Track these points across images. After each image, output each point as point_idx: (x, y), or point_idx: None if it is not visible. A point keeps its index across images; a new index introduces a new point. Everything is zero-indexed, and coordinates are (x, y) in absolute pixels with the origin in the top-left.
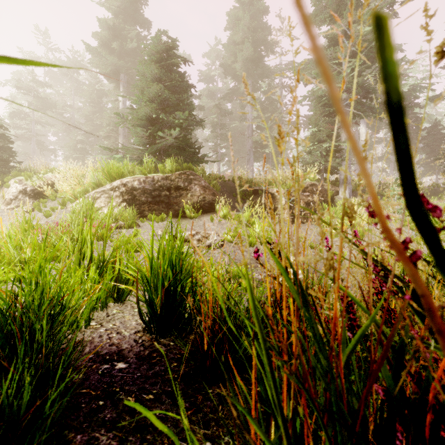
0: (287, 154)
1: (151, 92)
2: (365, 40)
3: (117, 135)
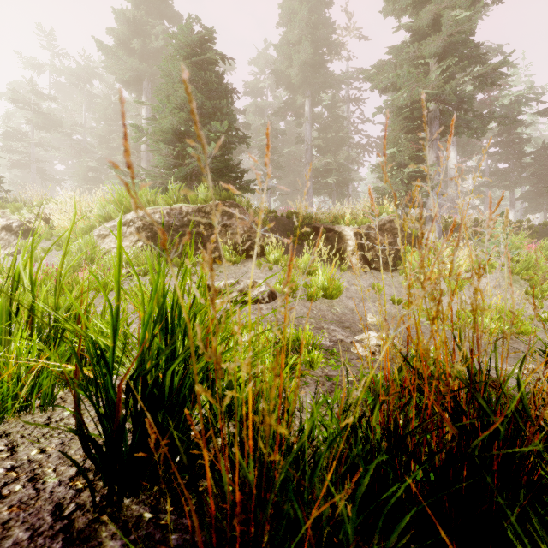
0: (355, 187)
1: (180, 97)
2: (460, 32)
3: (138, 160)
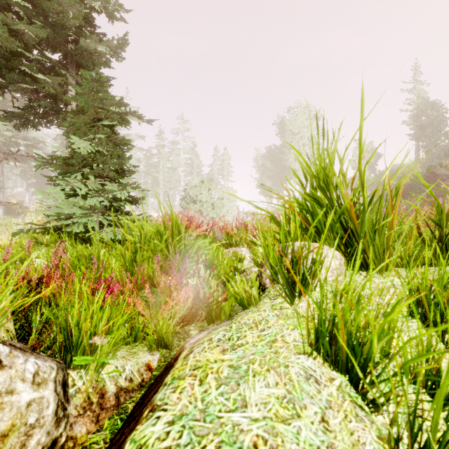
0: None
1: None
2: None
3: None
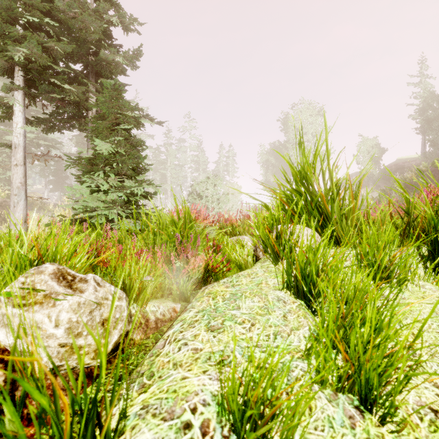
0: None
1: None
2: None
3: None
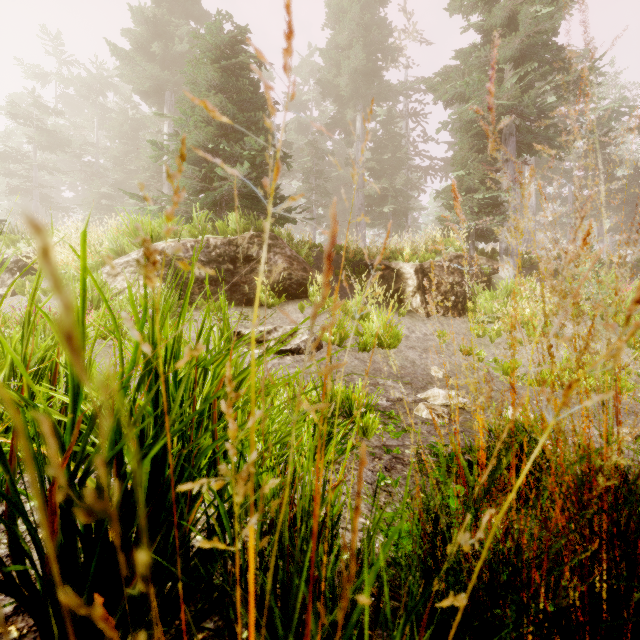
0: (414, 217)
1: None
2: (540, 32)
3: (160, 185)
